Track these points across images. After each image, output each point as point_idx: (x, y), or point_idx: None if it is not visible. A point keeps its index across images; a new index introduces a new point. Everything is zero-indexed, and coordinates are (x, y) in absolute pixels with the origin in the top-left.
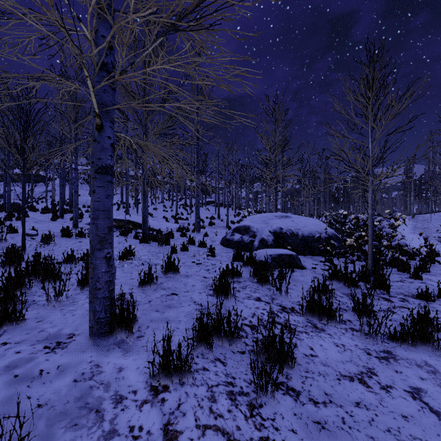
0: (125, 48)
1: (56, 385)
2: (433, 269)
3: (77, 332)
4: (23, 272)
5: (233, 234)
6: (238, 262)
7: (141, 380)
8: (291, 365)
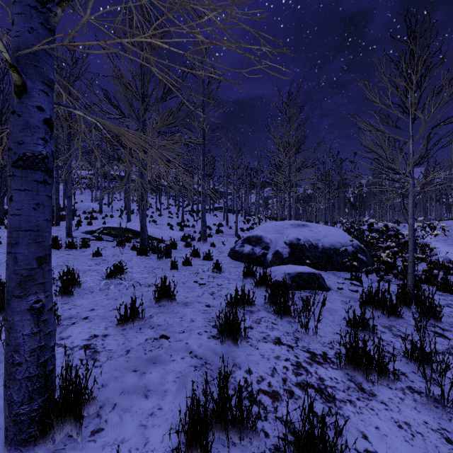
0: None
1: None
2: None
3: None
4: None
5: (243, 245)
6: (248, 280)
7: None
8: None
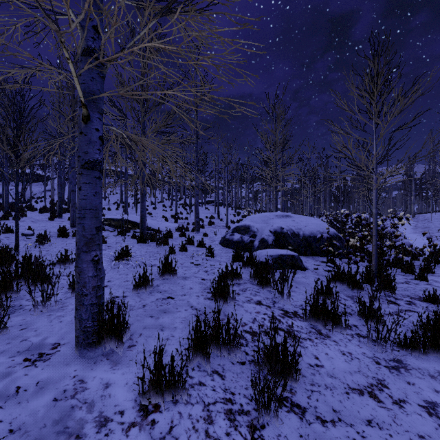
0: (113, 30)
1: (33, 405)
2: (438, 269)
3: (63, 341)
4: (12, 274)
5: (232, 234)
6: (237, 262)
7: (130, 398)
8: (295, 377)
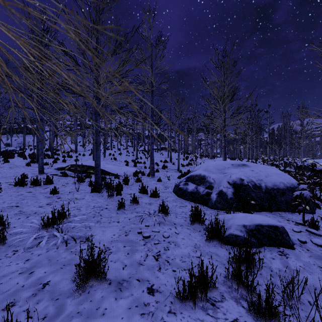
0: None
1: None
2: None
3: None
4: None
5: (186, 183)
6: (196, 225)
7: None
8: None
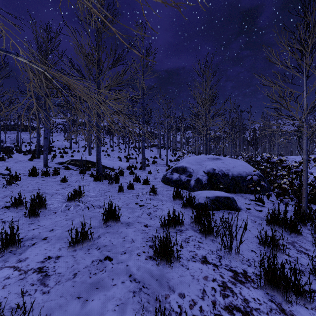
0: None
1: None
2: None
3: None
4: None
5: (172, 173)
6: (177, 201)
7: None
8: None
